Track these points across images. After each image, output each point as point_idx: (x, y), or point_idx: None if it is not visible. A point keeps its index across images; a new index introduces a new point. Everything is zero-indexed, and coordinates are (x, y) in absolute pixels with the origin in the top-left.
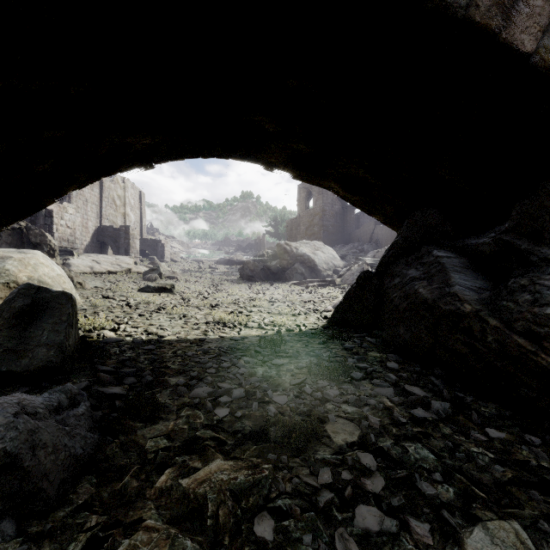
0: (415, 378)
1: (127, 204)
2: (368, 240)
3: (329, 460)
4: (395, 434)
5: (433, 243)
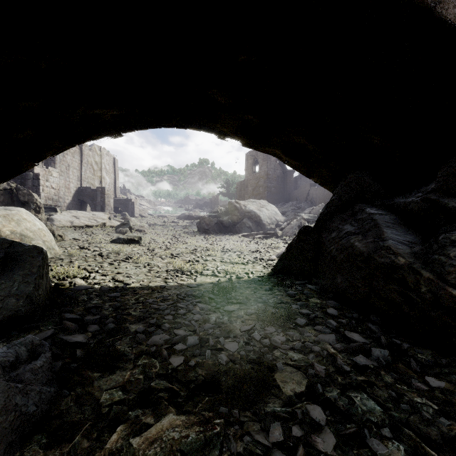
0: (354, 324)
1: (103, 169)
2: (304, 199)
3: (279, 414)
4: (340, 383)
5: (365, 202)
